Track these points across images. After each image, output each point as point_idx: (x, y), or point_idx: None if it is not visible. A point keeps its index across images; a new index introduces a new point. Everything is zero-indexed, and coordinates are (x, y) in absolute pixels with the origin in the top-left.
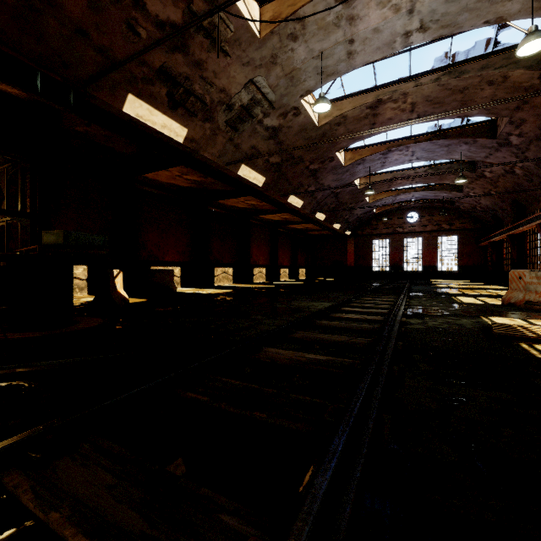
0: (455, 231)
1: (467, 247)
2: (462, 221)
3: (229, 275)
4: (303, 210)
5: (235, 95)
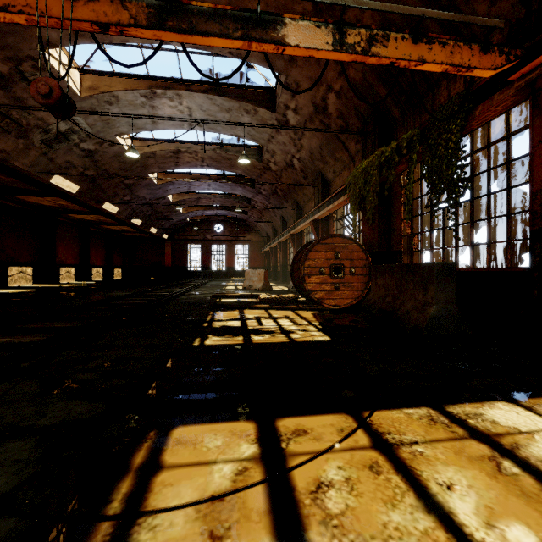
0: (247, 241)
1: (254, 253)
2: (251, 234)
3: (28, 276)
4: (119, 215)
5: (53, 123)
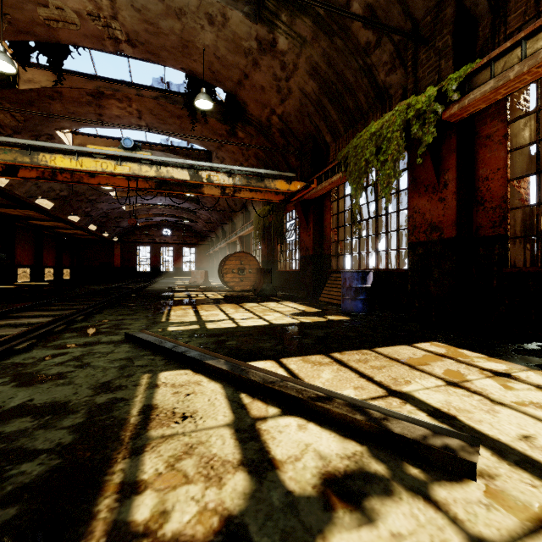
0: (193, 244)
1: (200, 255)
2: (198, 238)
3: None
4: (80, 223)
5: None
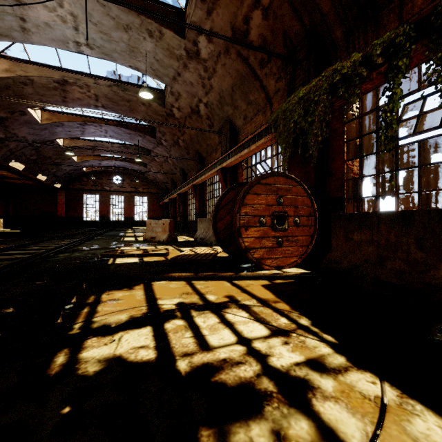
0: (146, 193)
1: (153, 205)
2: (150, 187)
3: None
4: None
5: None
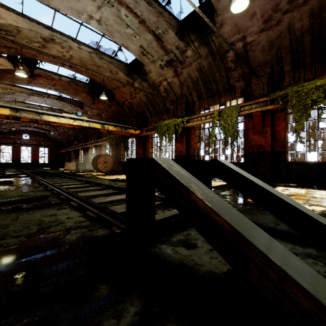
0: (47, 146)
1: (52, 153)
2: (50, 142)
3: None
4: None
5: None
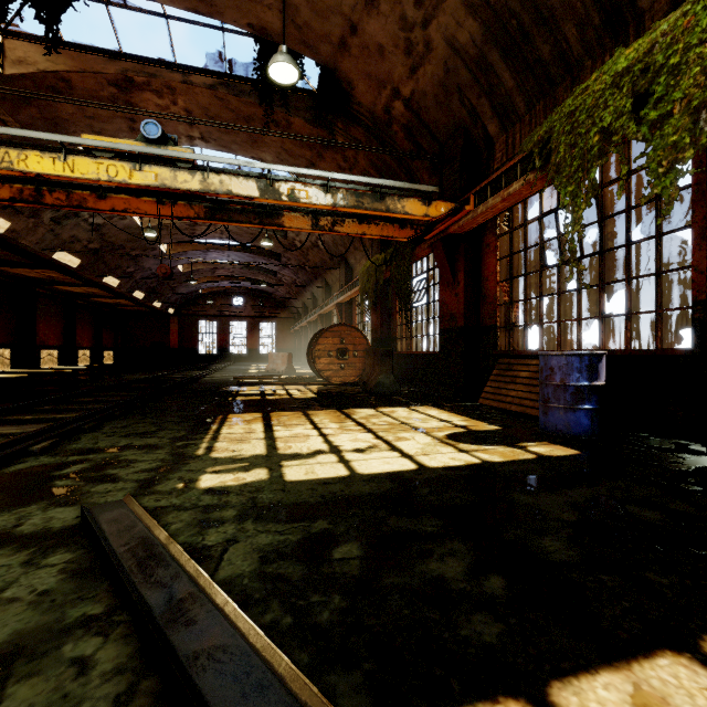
0: (273, 318)
1: (282, 333)
2: (279, 310)
3: (5, 359)
4: (120, 288)
5: None
